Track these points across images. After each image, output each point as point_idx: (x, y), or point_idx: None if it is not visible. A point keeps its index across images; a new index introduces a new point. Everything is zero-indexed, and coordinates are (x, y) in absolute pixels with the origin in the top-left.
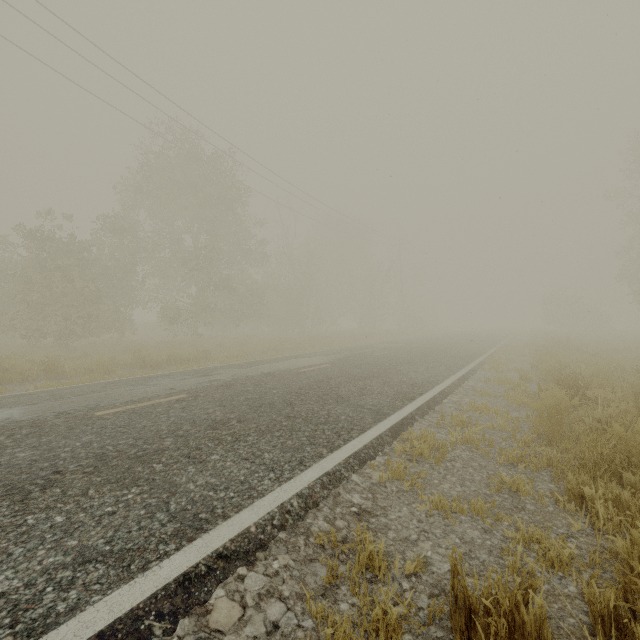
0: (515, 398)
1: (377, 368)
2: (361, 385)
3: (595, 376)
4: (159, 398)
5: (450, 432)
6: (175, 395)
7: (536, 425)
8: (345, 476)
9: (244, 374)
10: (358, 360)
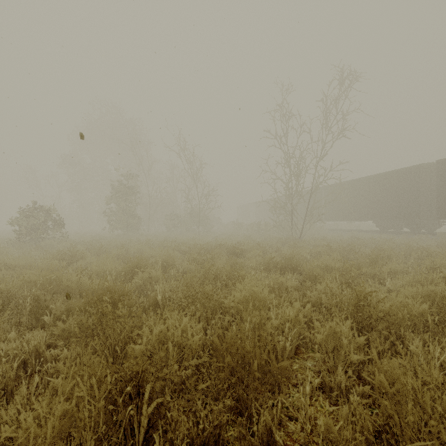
0: None
1: None
2: None
3: None
4: None
5: None
6: None
7: None
8: None
9: None
10: None
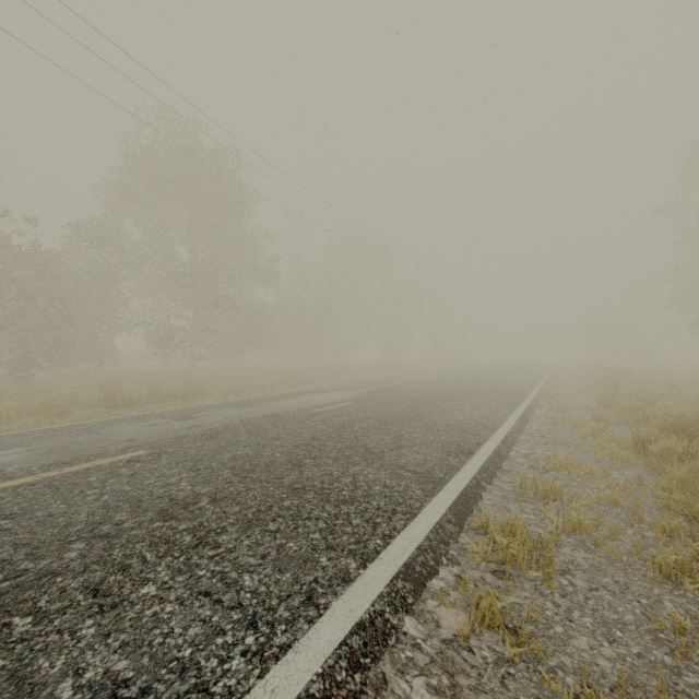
0: (602, 448)
1: (413, 407)
2: (396, 432)
3: (698, 417)
4: (103, 457)
5: (542, 511)
6: (130, 451)
7: (680, 502)
8: (392, 625)
9: (239, 416)
10: (387, 396)
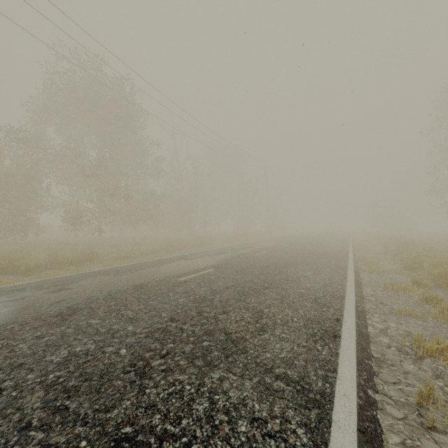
0: (447, 319)
1: (264, 273)
2: (255, 305)
3: None
4: None
5: None
6: None
7: None
8: None
9: (110, 287)
10: (242, 262)
